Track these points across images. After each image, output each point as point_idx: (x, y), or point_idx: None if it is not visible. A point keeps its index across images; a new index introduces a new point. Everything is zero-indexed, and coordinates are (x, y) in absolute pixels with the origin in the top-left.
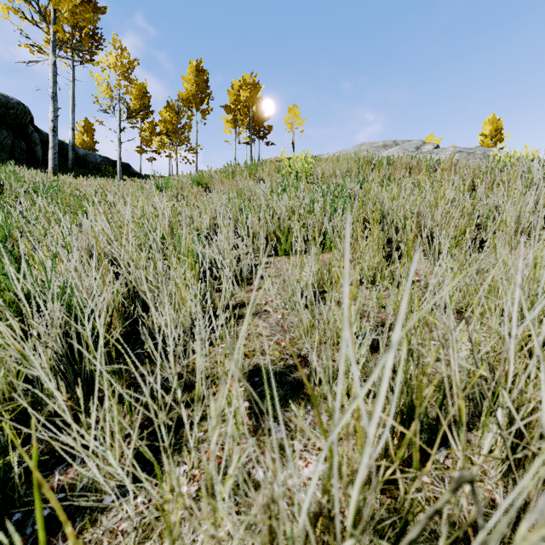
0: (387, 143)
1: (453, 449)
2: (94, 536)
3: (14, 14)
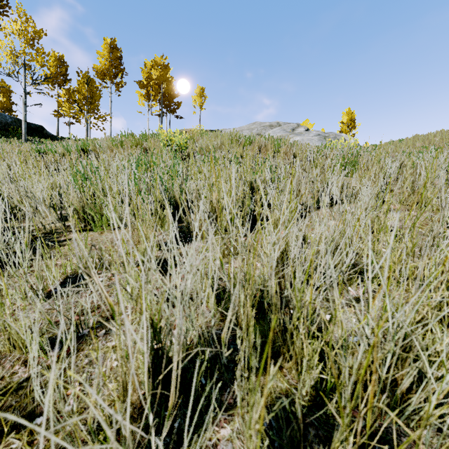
0: (273, 124)
1: None
2: None
3: None
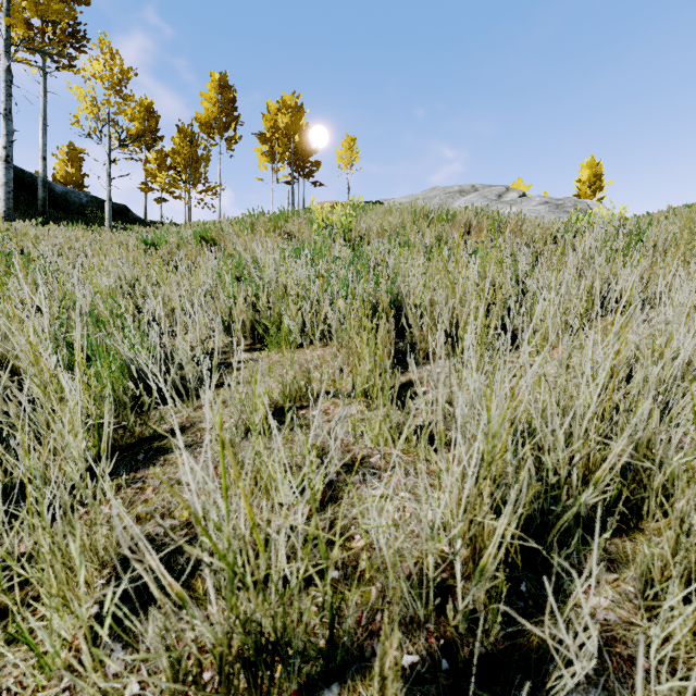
0: (465, 188)
1: (349, 685)
2: None
3: None
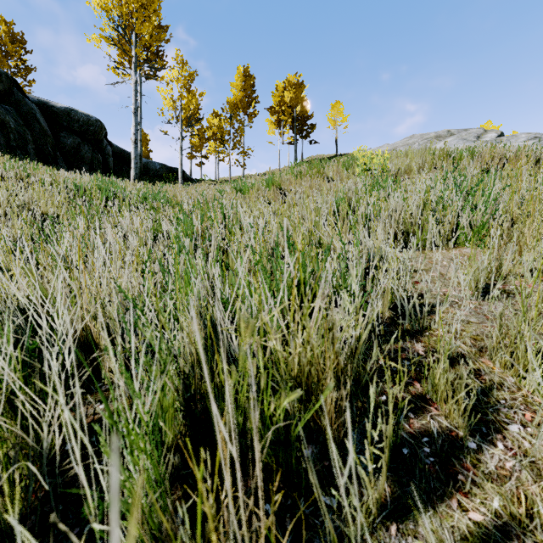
0: (441, 134)
1: None
2: (490, 470)
3: (106, 42)
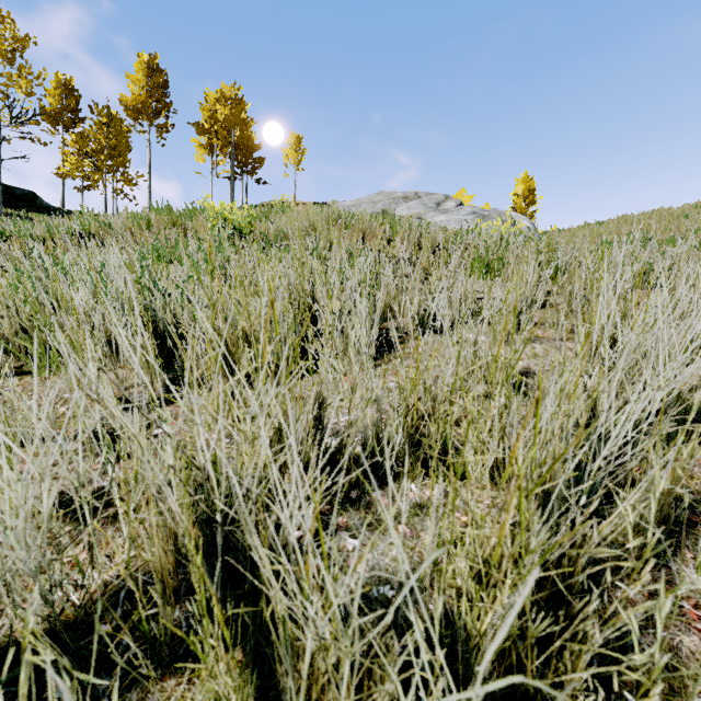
0: (408, 195)
1: None
2: None
3: None
